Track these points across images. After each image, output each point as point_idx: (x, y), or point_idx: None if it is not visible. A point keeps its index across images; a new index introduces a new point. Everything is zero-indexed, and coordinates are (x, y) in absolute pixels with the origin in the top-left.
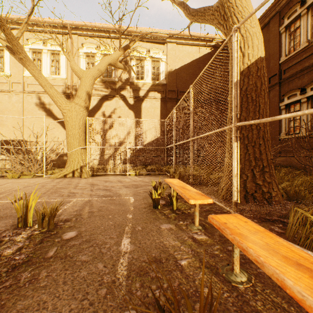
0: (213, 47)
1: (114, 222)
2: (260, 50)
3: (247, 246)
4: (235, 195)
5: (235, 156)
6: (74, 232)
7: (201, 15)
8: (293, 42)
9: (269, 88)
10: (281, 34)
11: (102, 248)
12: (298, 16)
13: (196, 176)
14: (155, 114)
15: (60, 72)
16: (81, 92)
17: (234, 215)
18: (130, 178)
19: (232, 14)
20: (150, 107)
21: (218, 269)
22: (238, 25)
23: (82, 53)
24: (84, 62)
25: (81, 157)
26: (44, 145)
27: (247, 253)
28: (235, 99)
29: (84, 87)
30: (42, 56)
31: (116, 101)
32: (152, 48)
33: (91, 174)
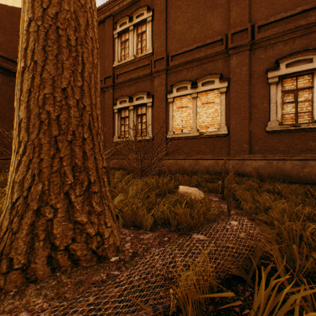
0: None
1: None
2: None
3: None
4: None
5: None
6: None
7: None
8: (124, 51)
9: (105, 88)
10: (115, 39)
11: None
12: (127, 29)
13: None
14: None
15: None
16: None
17: None
18: None
19: None
20: None
21: None
22: None
23: None
24: None
25: None
26: None
27: None
28: None
29: None
30: None
31: None
32: None
33: None
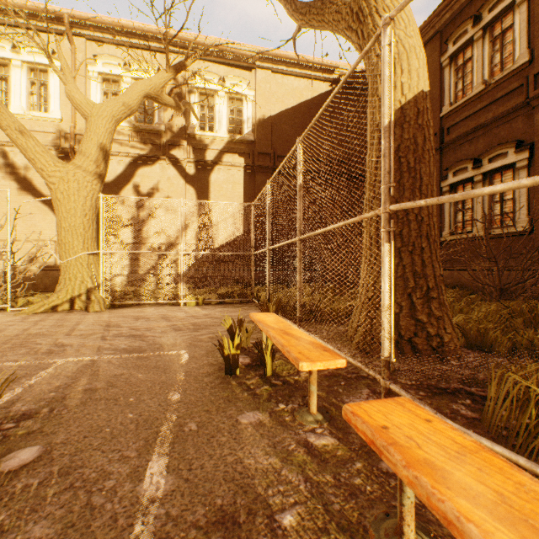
0: (335, 83)
1: (138, 414)
2: (422, 78)
3: (459, 513)
4: (387, 346)
5: (387, 271)
6: (35, 448)
7: (317, 13)
8: (461, 82)
9: None
10: (444, 69)
11: (95, 493)
12: (469, 40)
13: (308, 305)
14: (234, 193)
15: (49, 107)
16: (89, 144)
17: (399, 401)
18: (186, 310)
19: (372, 12)
20: (225, 181)
21: (368, 531)
22: (393, 13)
23: (94, 72)
24: (98, 91)
25: (89, 271)
26: (9, 248)
27: (462, 535)
28: (386, 159)
29: (94, 135)
30: (11, 73)
31: (161, 167)
32: (229, 75)
33: (109, 305)
